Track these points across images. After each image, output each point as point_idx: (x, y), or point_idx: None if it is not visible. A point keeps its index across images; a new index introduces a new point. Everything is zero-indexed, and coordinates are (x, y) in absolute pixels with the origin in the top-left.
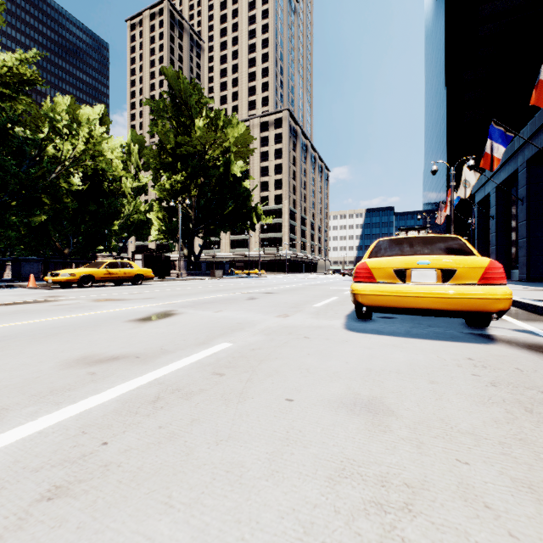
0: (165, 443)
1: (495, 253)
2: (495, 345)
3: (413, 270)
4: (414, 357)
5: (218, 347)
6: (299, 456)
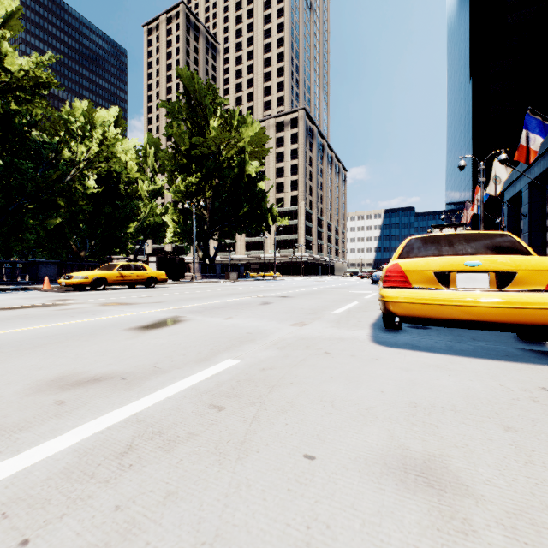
0: (114, 546)
1: None
2: None
3: (459, 273)
4: (469, 385)
5: (221, 365)
6: None
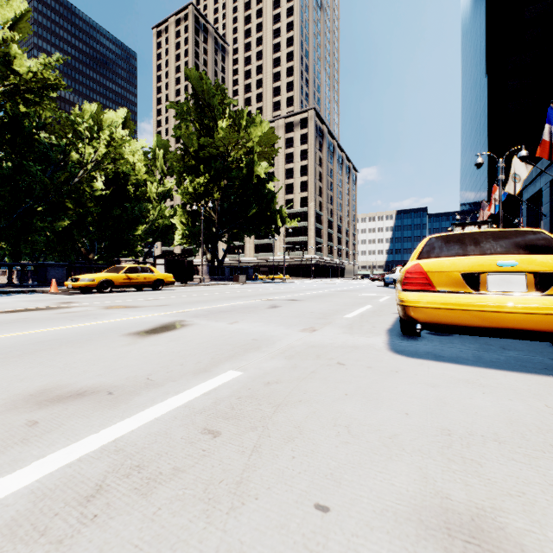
0: None
1: None
2: None
3: (490, 274)
4: (509, 406)
5: (221, 378)
6: None
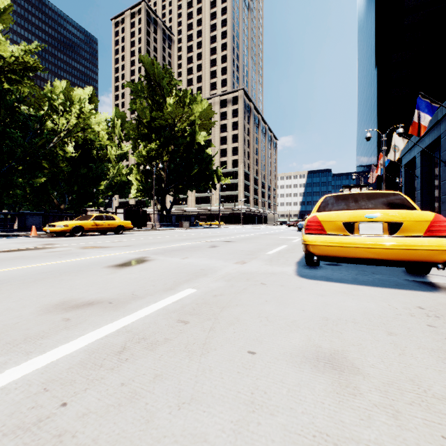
0: (125, 405)
1: (420, 207)
2: (440, 293)
3: (361, 223)
4: (366, 305)
5: (183, 293)
6: (266, 428)
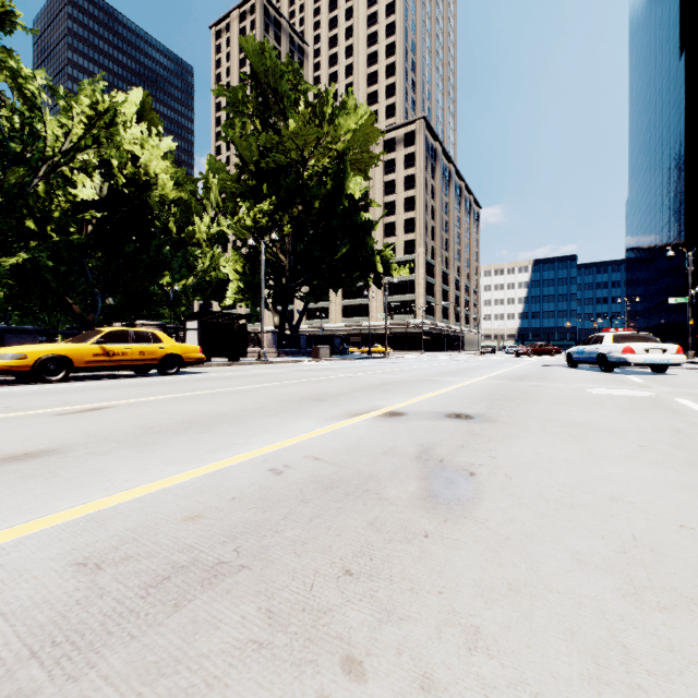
0: None
1: None
2: None
3: None
4: None
5: None
6: None
